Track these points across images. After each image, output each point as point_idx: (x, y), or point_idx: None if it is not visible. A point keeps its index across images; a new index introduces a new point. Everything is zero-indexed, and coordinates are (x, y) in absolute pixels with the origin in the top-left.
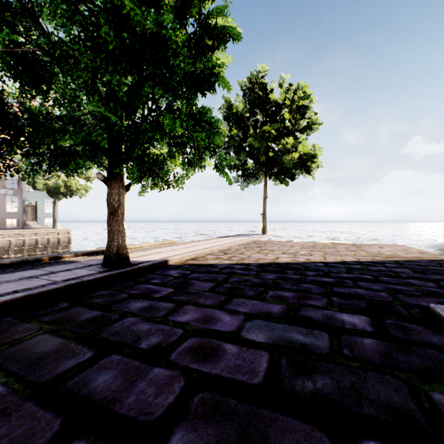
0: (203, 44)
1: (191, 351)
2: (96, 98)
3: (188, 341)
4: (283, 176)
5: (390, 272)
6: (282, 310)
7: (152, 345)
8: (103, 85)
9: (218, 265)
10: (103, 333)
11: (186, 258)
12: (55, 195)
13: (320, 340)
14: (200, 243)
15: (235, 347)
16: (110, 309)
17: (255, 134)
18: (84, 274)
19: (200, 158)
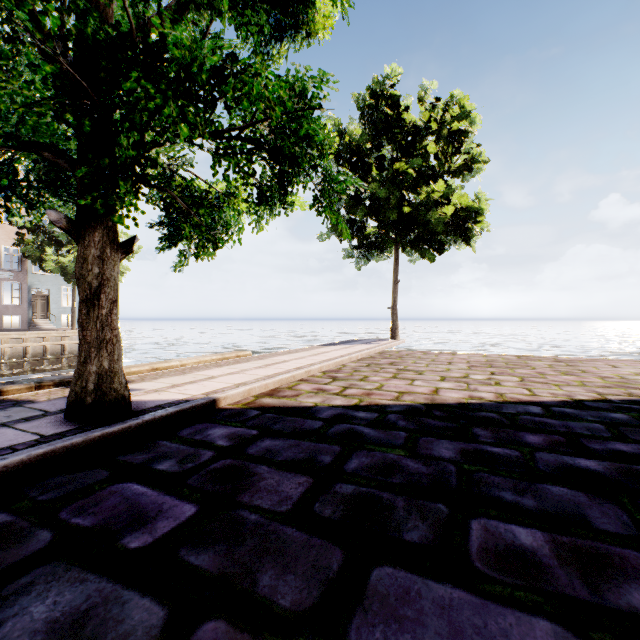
0: None
1: None
2: None
3: None
4: (426, 246)
5: None
6: None
7: None
8: None
9: (321, 410)
10: None
11: (257, 391)
12: (74, 280)
13: None
14: (289, 358)
15: None
16: None
17: (381, 178)
18: None
19: (282, 186)
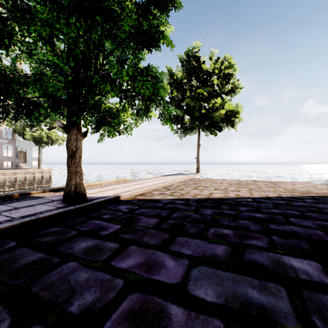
0: (149, 13)
1: (129, 318)
2: (48, 47)
3: (127, 300)
4: (212, 128)
5: (313, 208)
6: (227, 252)
7: (85, 306)
8: (56, 38)
9: (162, 200)
10: (35, 285)
11: (135, 194)
12: (40, 144)
13: (279, 299)
14: (148, 181)
15: (182, 311)
16: (54, 250)
17: (191, 96)
18: (42, 210)
19: (146, 109)
